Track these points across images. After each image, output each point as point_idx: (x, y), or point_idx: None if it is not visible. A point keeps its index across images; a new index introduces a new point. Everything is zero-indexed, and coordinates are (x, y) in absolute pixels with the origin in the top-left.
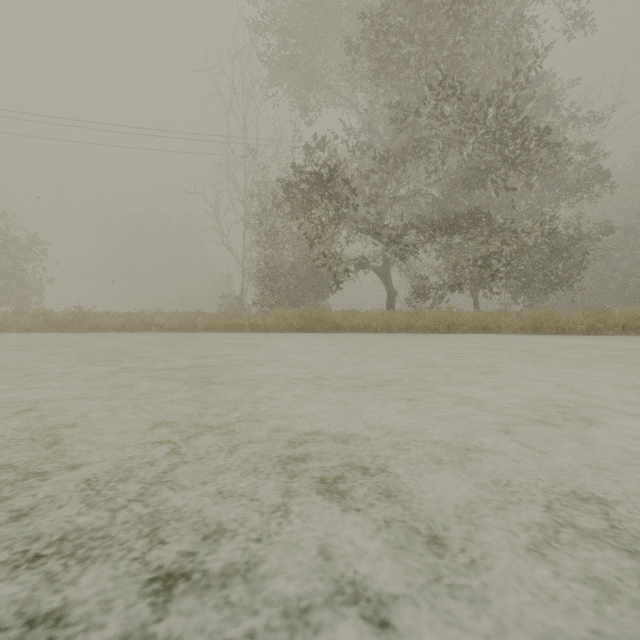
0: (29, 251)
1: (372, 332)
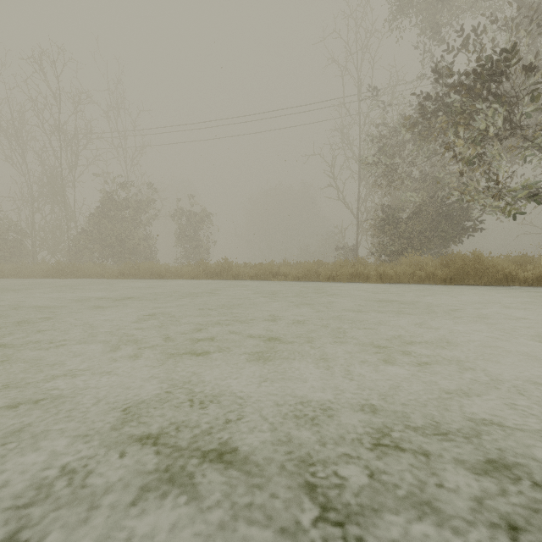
0: (201, 221)
1: None
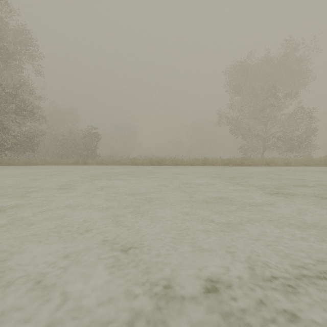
0: None
1: None
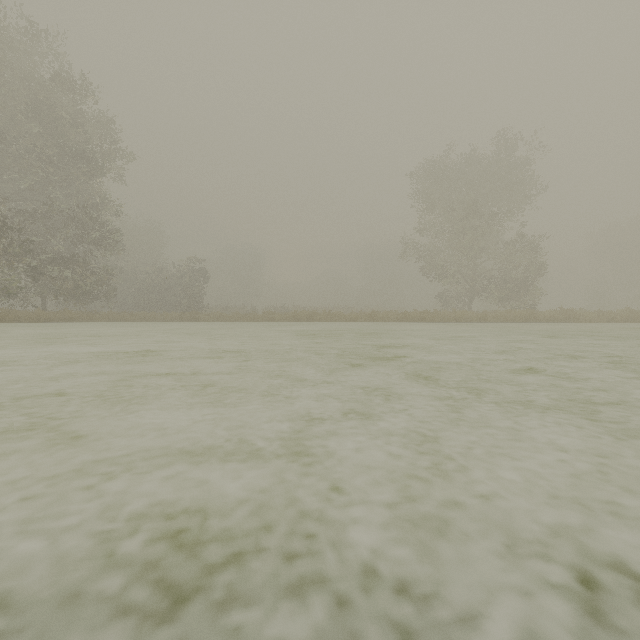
0: None
1: (33, 322)
